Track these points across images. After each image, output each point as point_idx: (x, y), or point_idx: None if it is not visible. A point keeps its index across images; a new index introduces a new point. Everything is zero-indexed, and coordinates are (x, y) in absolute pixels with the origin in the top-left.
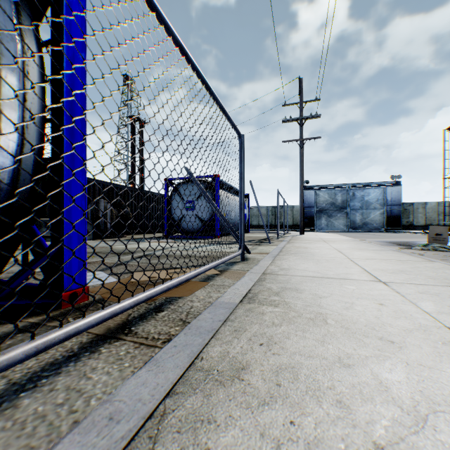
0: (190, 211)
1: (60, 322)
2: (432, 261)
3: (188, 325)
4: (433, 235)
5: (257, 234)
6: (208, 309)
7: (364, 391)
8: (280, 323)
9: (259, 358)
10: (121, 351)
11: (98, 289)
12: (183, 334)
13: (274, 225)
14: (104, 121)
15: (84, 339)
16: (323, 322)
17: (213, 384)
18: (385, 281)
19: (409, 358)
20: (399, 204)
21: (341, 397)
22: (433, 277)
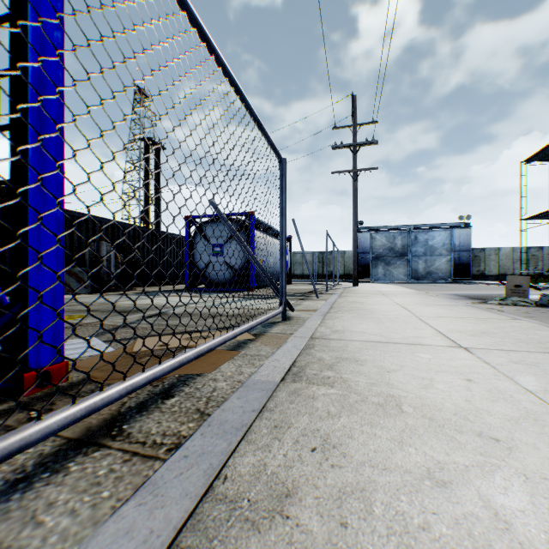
0: (218, 258)
1: (16, 418)
2: (517, 320)
3: (208, 418)
4: (512, 286)
5: (301, 286)
6: (237, 391)
7: (475, 533)
8: (339, 413)
9: (311, 475)
10: (102, 468)
11: (85, 363)
12: (200, 434)
13: (322, 274)
14: (76, 117)
15: (46, 449)
16: (397, 409)
17: (241, 529)
18: (467, 347)
19: (526, 468)
20: (469, 249)
21: (442, 546)
22: (524, 340)
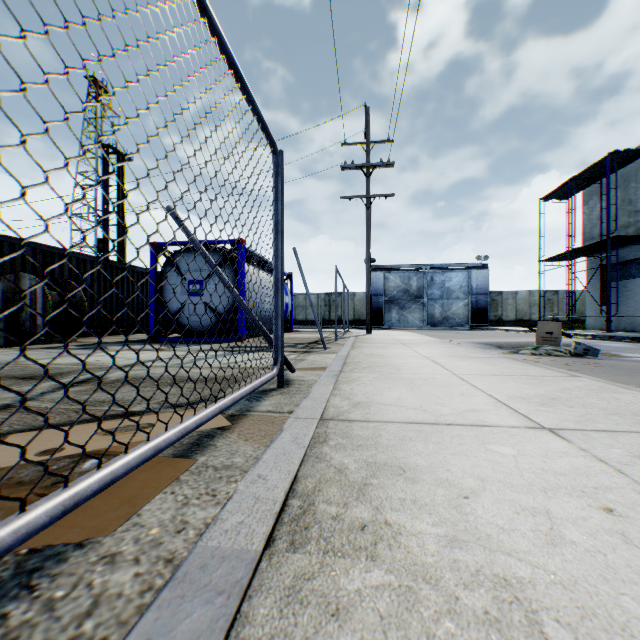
0: (197, 298)
1: None
2: (576, 377)
3: None
4: (543, 333)
5: (305, 334)
6: (153, 606)
7: None
8: None
9: None
10: None
11: None
12: None
13: (328, 320)
14: None
15: None
16: None
17: None
18: (551, 427)
19: None
20: (487, 293)
21: None
22: (613, 411)
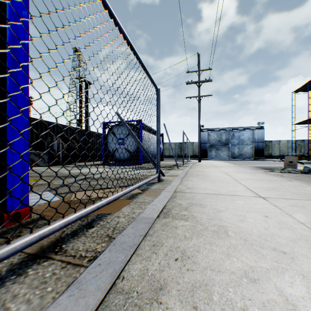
0: (121, 146)
1: None
2: (291, 181)
3: (113, 240)
4: (287, 162)
5: (169, 162)
6: (131, 224)
7: None
8: (191, 237)
9: (175, 276)
10: (48, 272)
11: (42, 207)
12: (108, 250)
13: (180, 155)
14: (33, 59)
15: (15, 260)
16: (225, 234)
17: None
18: (264, 197)
19: (303, 270)
20: (263, 141)
21: None
22: (296, 193)
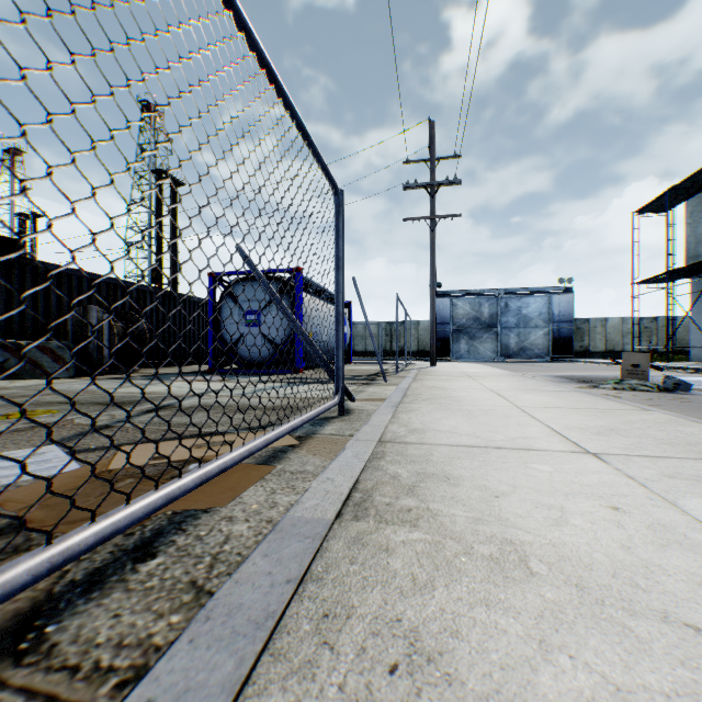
0: (254, 329)
1: None
2: (648, 410)
3: (208, 602)
4: (628, 366)
5: (364, 366)
6: (265, 541)
7: None
8: (431, 580)
9: None
10: None
11: (24, 493)
12: (187, 641)
13: (390, 351)
14: None
15: None
16: (523, 569)
17: None
18: (596, 452)
19: None
20: (571, 320)
21: None
22: (667, 441)
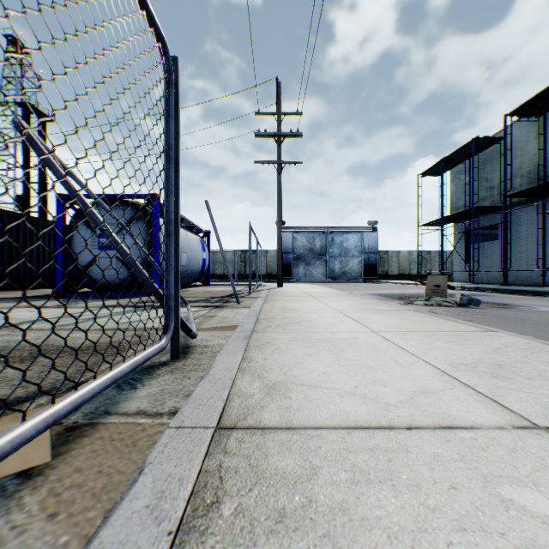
0: (108, 252)
1: None
2: (492, 331)
3: None
4: (432, 286)
5: (221, 287)
6: None
7: None
8: None
9: None
10: None
11: None
12: None
13: (244, 274)
14: None
15: None
16: None
17: None
18: (545, 424)
19: None
20: (377, 252)
21: None
22: None
